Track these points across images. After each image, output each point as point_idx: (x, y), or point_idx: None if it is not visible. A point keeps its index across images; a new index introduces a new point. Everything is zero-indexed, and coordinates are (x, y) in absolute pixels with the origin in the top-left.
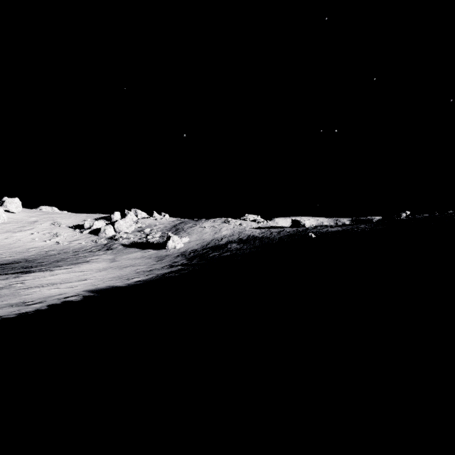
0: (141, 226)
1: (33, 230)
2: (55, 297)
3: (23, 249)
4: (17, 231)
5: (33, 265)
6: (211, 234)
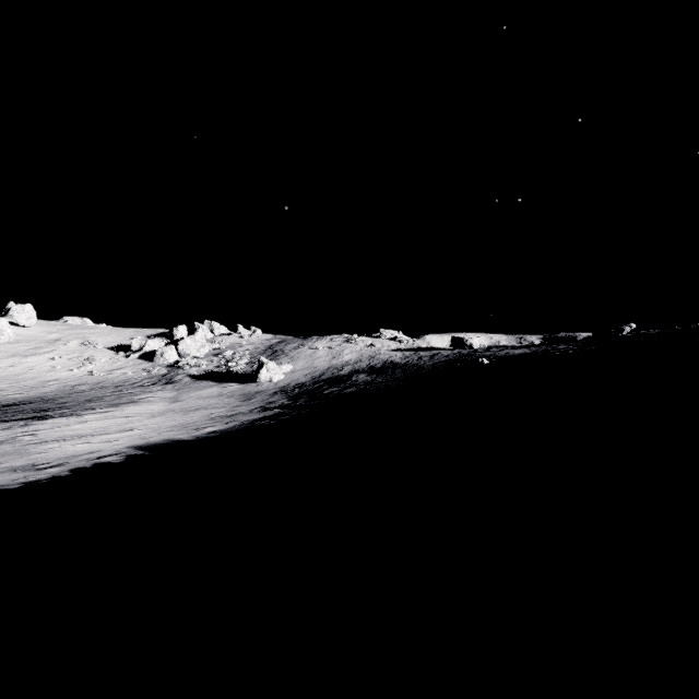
0: (219, 347)
1: (54, 353)
2: (82, 457)
3: (37, 383)
4: (29, 355)
5: (51, 407)
6: (327, 359)
